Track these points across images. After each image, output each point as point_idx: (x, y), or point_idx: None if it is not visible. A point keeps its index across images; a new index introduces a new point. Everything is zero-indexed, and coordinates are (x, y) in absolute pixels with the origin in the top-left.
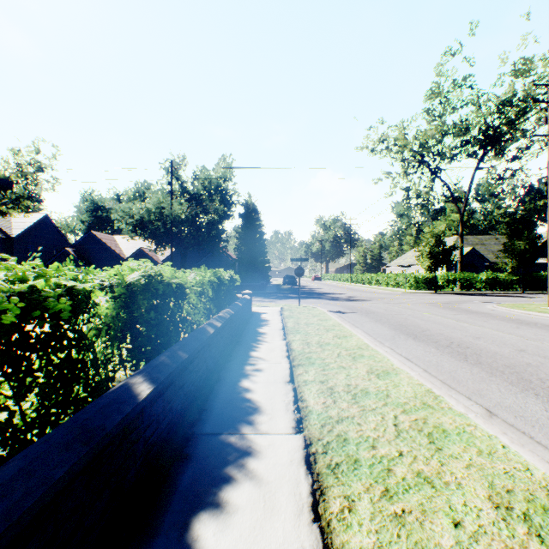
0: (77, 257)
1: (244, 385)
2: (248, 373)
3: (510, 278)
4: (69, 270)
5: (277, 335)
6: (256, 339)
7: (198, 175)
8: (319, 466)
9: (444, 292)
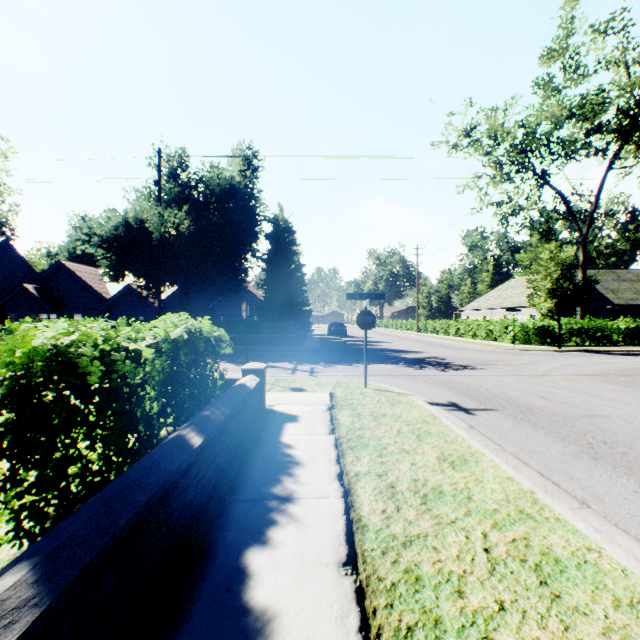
0: (40, 297)
1: None
2: None
3: None
4: None
5: None
6: None
7: (204, 175)
8: None
9: (574, 350)
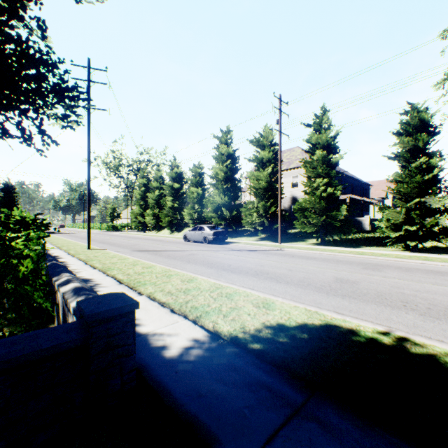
0: None
1: None
2: None
3: None
4: None
5: None
6: None
7: None
8: None
9: (117, 231)
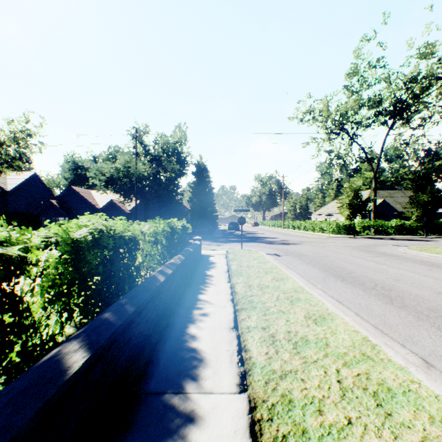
0: (60, 208)
1: (191, 332)
2: (195, 318)
3: (415, 225)
4: (0, 231)
5: (223, 278)
6: (204, 281)
7: (158, 140)
8: (265, 439)
9: (361, 237)
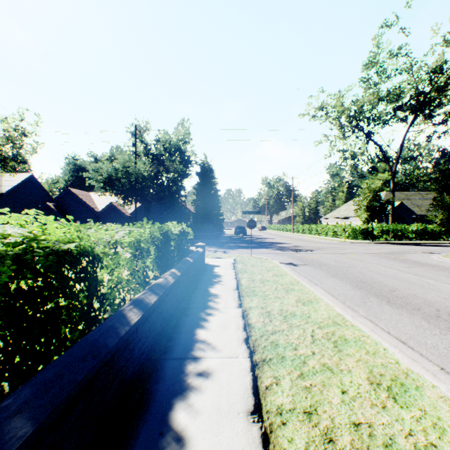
0: (57, 211)
1: (178, 424)
2: (188, 384)
3: (438, 229)
4: None
5: (231, 299)
6: (207, 305)
7: (160, 138)
8: None
9: (381, 242)
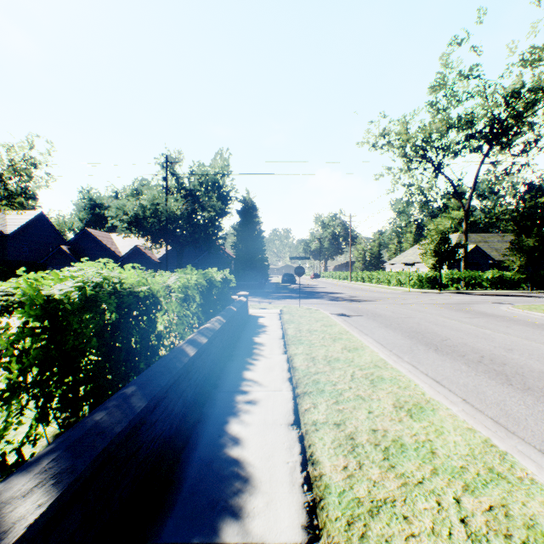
0: (72, 255)
1: (233, 431)
2: (239, 408)
3: (517, 276)
4: None
5: (276, 347)
6: (252, 352)
7: (194, 170)
8: None
9: (450, 292)
